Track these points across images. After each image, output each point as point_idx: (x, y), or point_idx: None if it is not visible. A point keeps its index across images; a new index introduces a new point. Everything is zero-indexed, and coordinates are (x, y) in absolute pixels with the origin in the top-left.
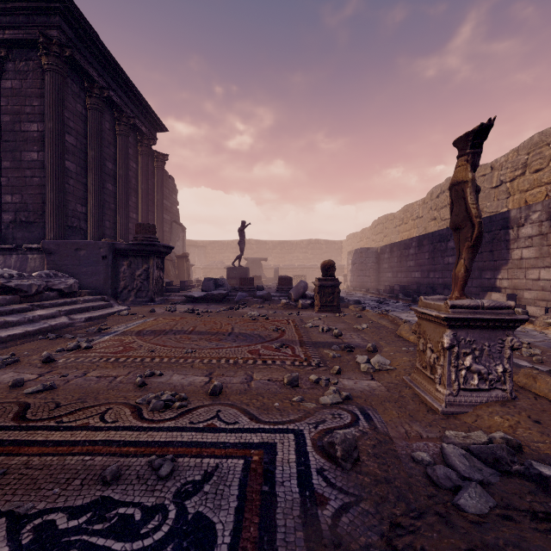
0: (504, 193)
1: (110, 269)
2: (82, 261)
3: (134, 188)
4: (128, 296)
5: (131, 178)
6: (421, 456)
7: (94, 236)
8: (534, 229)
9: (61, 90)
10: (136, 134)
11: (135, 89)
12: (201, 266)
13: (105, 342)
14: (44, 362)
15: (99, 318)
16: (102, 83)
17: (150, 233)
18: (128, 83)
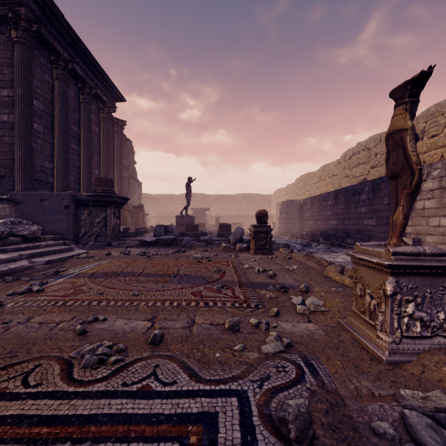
0: None
1: (72, 217)
2: (46, 210)
3: (97, 148)
4: (88, 241)
5: (93, 140)
6: (383, 428)
7: (60, 188)
8: (435, 183)
9: (29, 61)
10: (98, 103)
11: (97, 63)
12: (155, 215)
13: (58, 284)
14: None
15: (59, 260)
16: (67, 56)
17: (108, 186)
18: (90, 58)
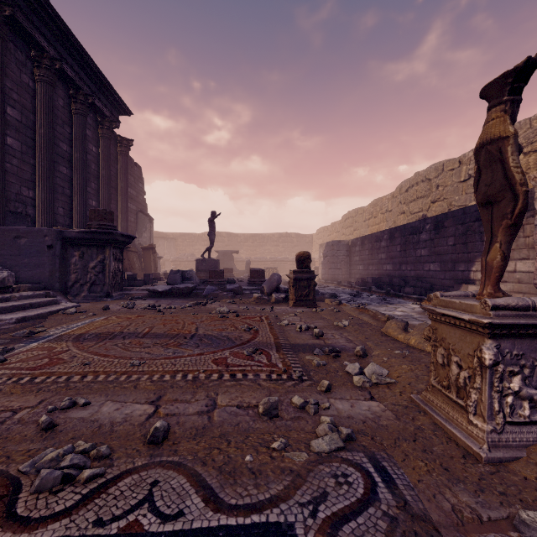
0: (472, 187)
1: (58, 261)
2: (22, 250)
3: (94, 173)
4: (80, 291)
5: (90, 162)
6: None
7: (43, 223)
8: None
9: None
10: (96, 115)
11: (94, 64)
12: (171, 258)
13: (28, 351)
14: None
15: (37, 317)
16: (54, 53)
17: (106, 220)
18: (85, 56)
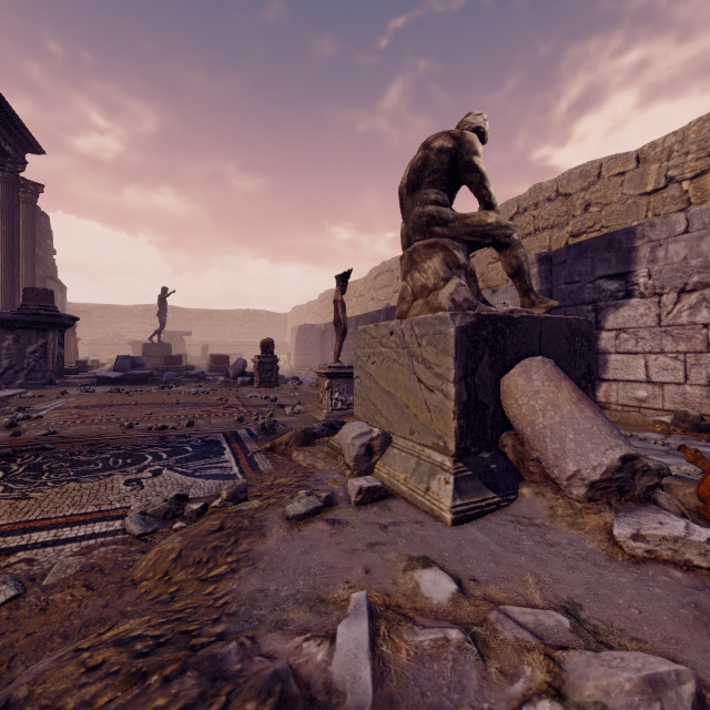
0: None
1: None
2: None
3: None
4: (15, 378)
5: None
6: None
7: None
8: None
9: None
10: None
11: None
12: (86, 341)
13: (50, 414)
14: (9, 426)
15: None
16: None
17: (47, 301)
18: None
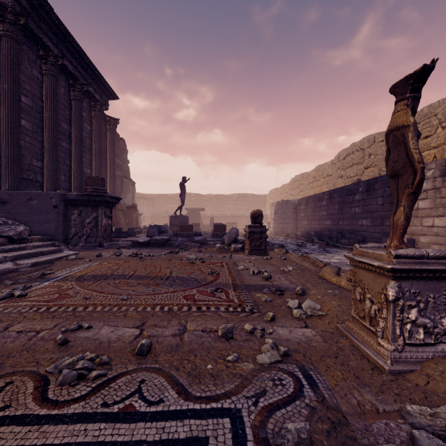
0: None
1: (61, 218)
2: (34, 210)
3: (88, 147)
4: (79, 242)
5: (85, 138)
6: None
7: (49, 188)
8: (428, 184)
9: (16, 55)
10: (90, 100)
11: (88, 59)
12: (149, 215)
13: (42, 288)
14: None
15: (46, 262)
16: (57, 52)
17: (99, 185)
18: (82, 54)
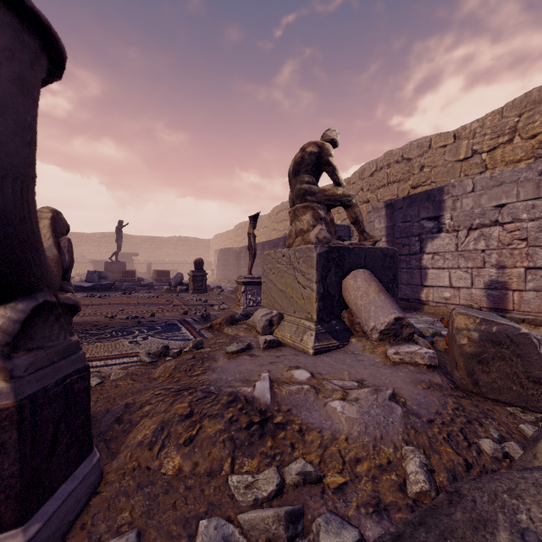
0: None
1: None
2: None
3: None
4: None
5: None
6: None
7: None
8: None
9: None
10: None
11: None
12: None
13: None
14: None
15: None
16: None
17: None
18: None
